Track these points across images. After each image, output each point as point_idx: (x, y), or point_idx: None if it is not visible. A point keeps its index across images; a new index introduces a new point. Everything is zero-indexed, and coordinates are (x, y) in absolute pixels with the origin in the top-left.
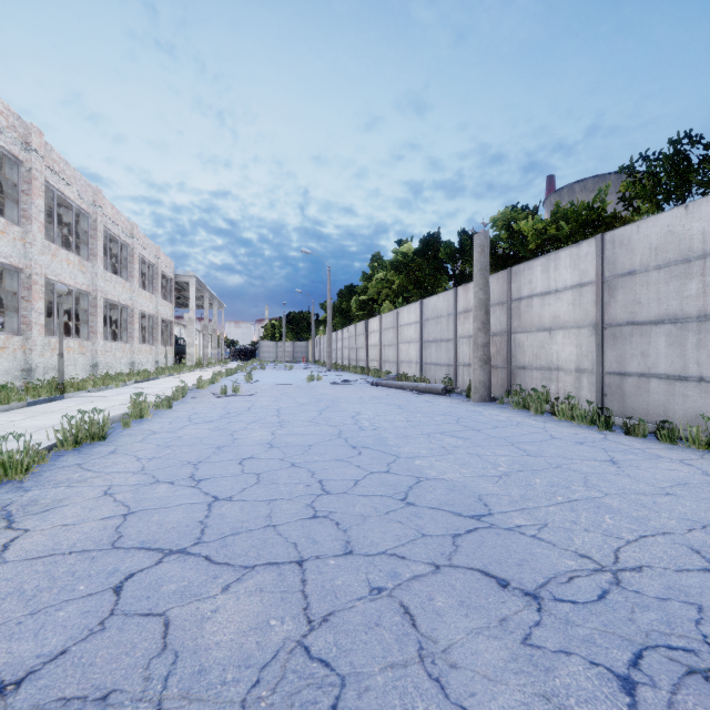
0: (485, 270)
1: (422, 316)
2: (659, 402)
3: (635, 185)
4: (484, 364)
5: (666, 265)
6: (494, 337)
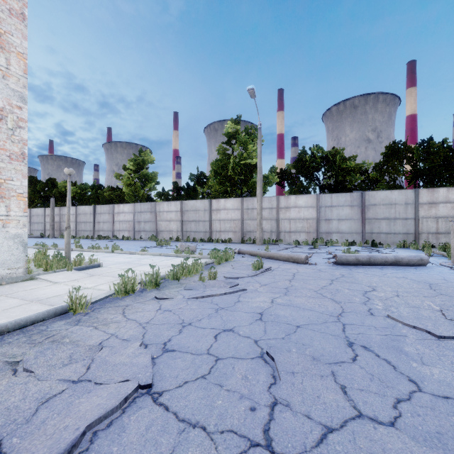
0: (53, 207)
1: (31, 214)
2: (83, 234)
3: (92, 191)
4: (53, 229)
5: (84, 214)
6: (57, 223)
